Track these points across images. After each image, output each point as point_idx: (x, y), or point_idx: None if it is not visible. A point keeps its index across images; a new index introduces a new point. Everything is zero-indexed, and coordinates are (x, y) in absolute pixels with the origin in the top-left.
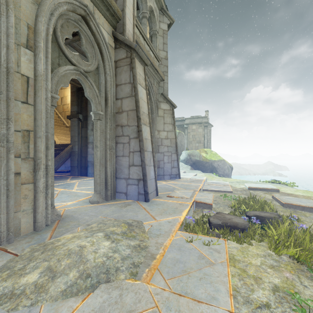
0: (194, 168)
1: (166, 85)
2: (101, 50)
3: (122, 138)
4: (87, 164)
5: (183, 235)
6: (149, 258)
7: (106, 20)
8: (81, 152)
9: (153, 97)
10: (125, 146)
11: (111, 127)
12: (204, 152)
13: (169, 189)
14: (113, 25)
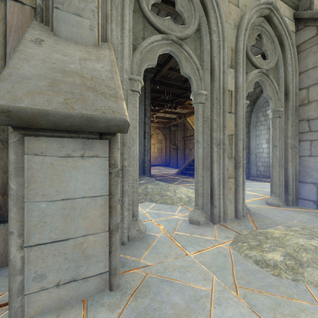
0: None
1: None
2: (283, 40)
3: (308, 135)
4: None
5: None
6: None
7: (287, 5)
8: None
9: None
10: (314, 144)
11: (292, 124)
12: None
13: None
14: (294, 6)
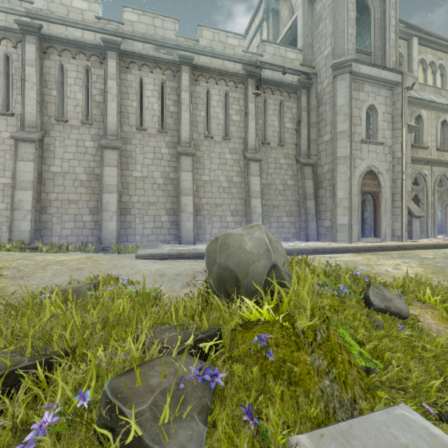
0: None
1: None
2: None
3: None
4: None
5: None
6: None
7: None
8: None
9: None
10: None
11: None
12: None
13: None
14: None
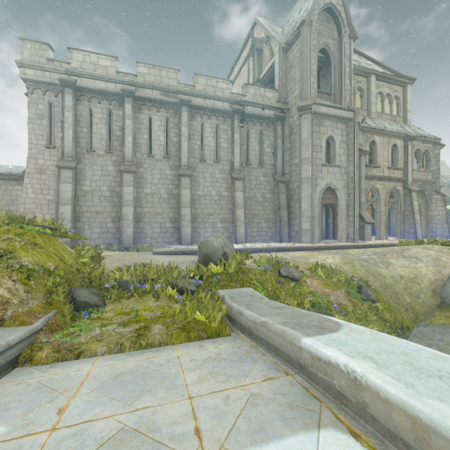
0: None
1: (438, 184)
2: (399, 193)
3: (406, 219)
4: None
5: None
6: None
7: (400, 183)
8: None
9: (427, 194)
10: (407, 222)
11: (402, 216)
12: None
13: None
14: (402, 182)
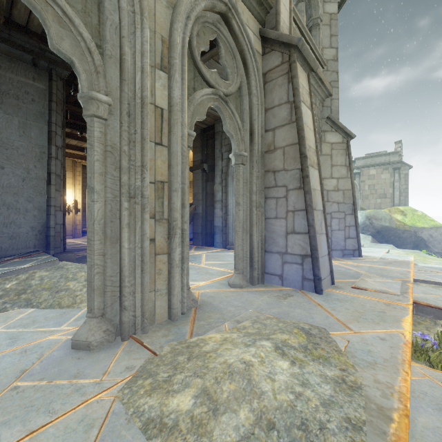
0: (379, 240)
1: (335, 103)
2: (246, 59)
3: (274, 190)
4: (213, 230)
5: (431, 376)
6: (377, 415)
7: (252, 14)
8: (206, 214)
9: None
10: (279, 202)
11: (258, 175)
12: (399, 213)
13: (350, 274)
14: (260, 19)
